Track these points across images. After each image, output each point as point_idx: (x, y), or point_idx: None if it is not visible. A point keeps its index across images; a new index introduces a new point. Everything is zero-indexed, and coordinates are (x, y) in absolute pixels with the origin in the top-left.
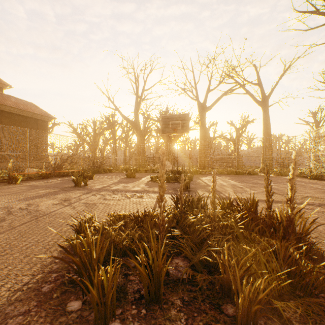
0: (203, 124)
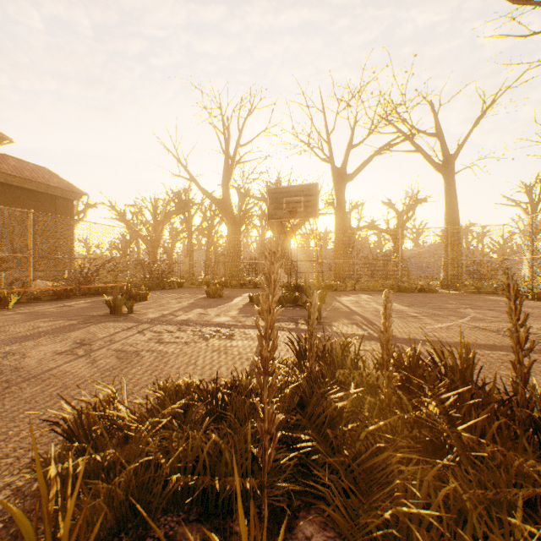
0: (341, 204)
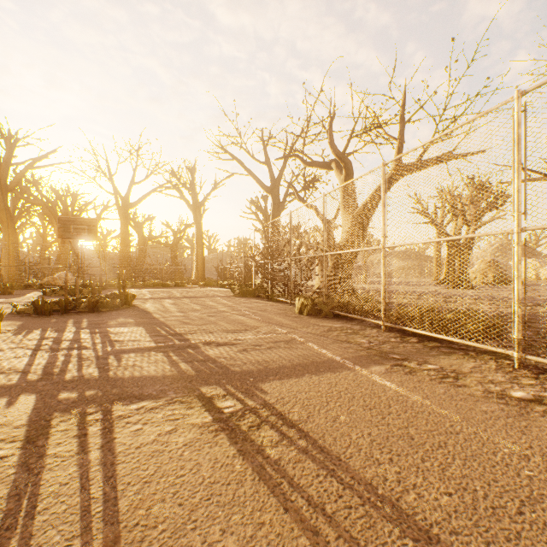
0: (125, 224)
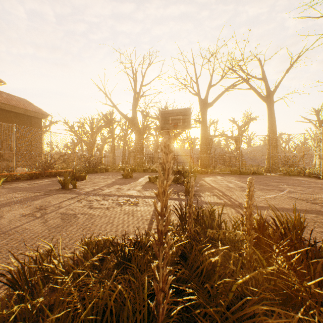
0: (204, 121)
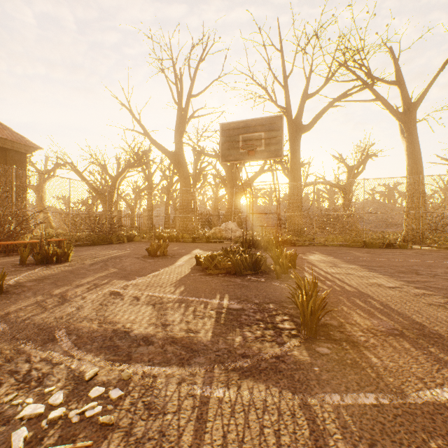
0: (296, 155)
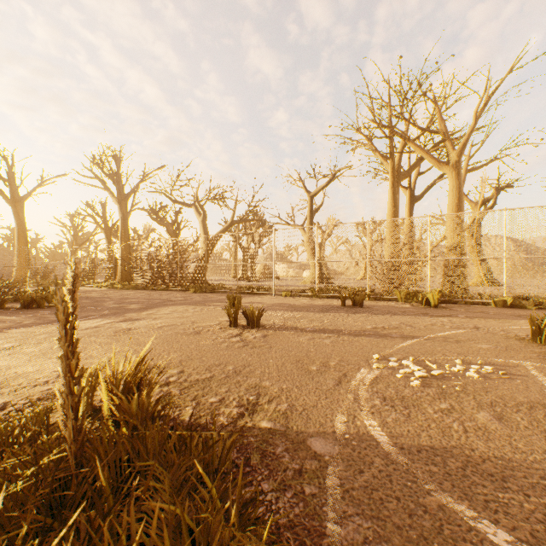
0: None
